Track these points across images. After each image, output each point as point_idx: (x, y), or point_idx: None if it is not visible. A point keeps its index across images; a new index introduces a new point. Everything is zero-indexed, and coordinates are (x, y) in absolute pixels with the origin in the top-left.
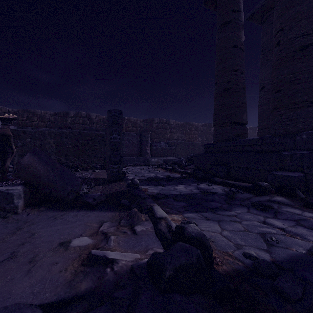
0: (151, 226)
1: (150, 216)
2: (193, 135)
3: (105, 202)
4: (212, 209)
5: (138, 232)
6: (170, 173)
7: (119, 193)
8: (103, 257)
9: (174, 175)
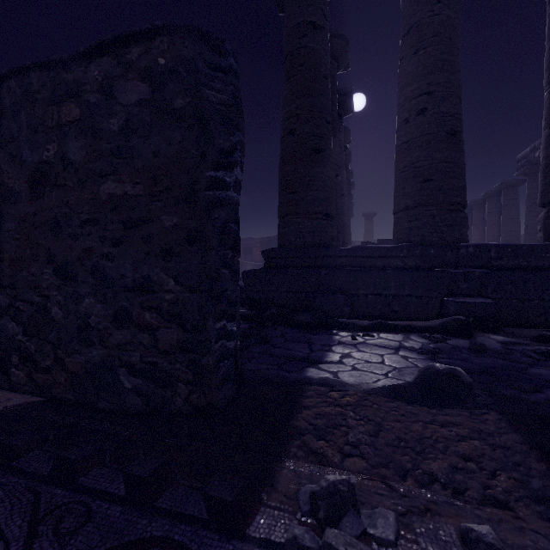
0: None
1: None
2: None
3: None
4: None
5: None
6: None
7: None
8: None
9: None
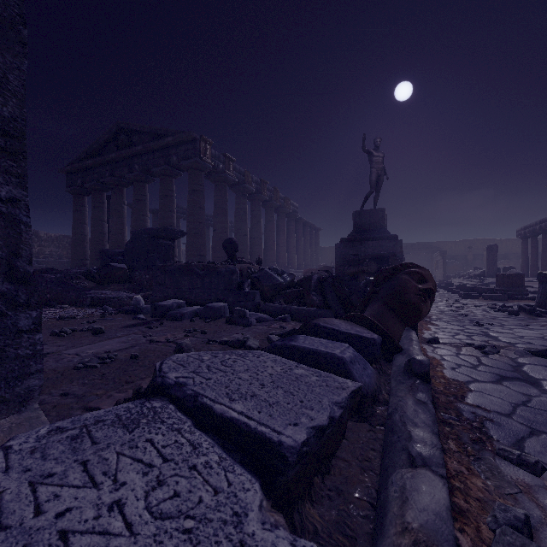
0: None
1: None
2: None
3: None
4: None
5: None
6: None
7: None
8: None
9: None
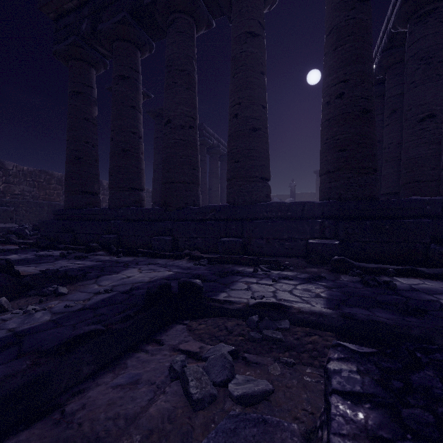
0: None
1: None
2: (54, 190)
3: None
4: (38, 264)
5: None
6: (2, 246)
7: None
8: None
9: (8, 247)
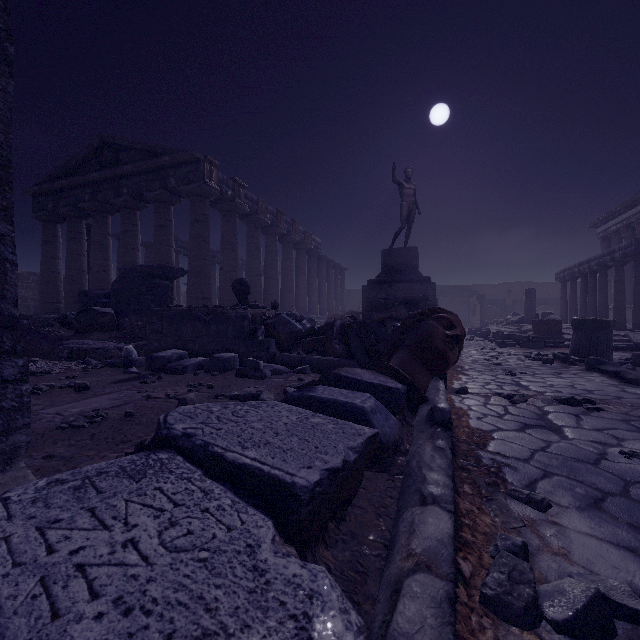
0: None
1: None
2: None
3: None
4: None
5: None
6: None
7: None
8: None
9: None
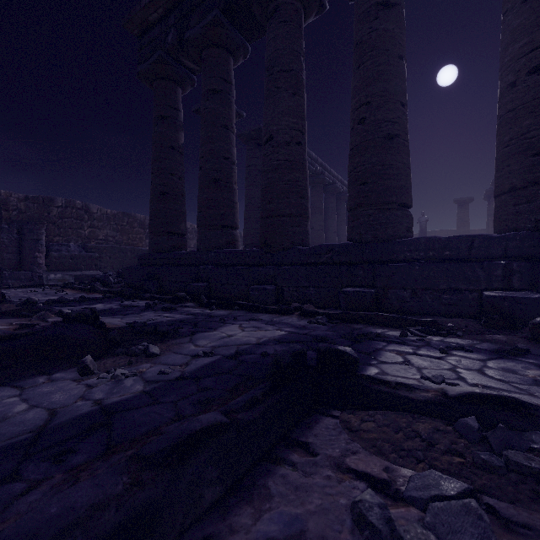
0: (61, 319)
1: (60, 315)
2: (137, 234)
3: (3, 314)
4: (124, 315)
5: (50, 321)
6: (87, 295)
7: (12, 311)
8: (31, 324)
9: (93, 296)
